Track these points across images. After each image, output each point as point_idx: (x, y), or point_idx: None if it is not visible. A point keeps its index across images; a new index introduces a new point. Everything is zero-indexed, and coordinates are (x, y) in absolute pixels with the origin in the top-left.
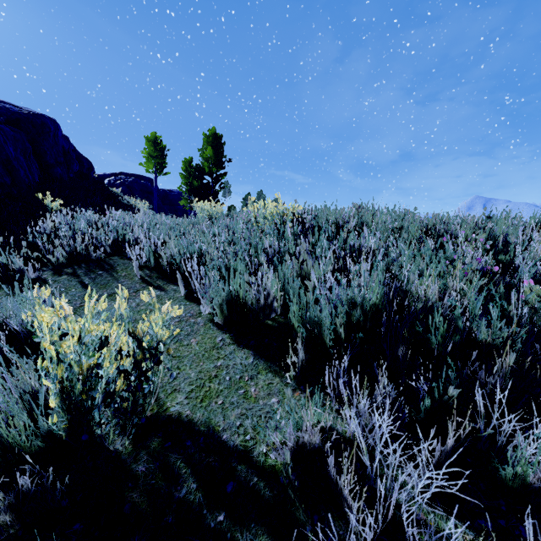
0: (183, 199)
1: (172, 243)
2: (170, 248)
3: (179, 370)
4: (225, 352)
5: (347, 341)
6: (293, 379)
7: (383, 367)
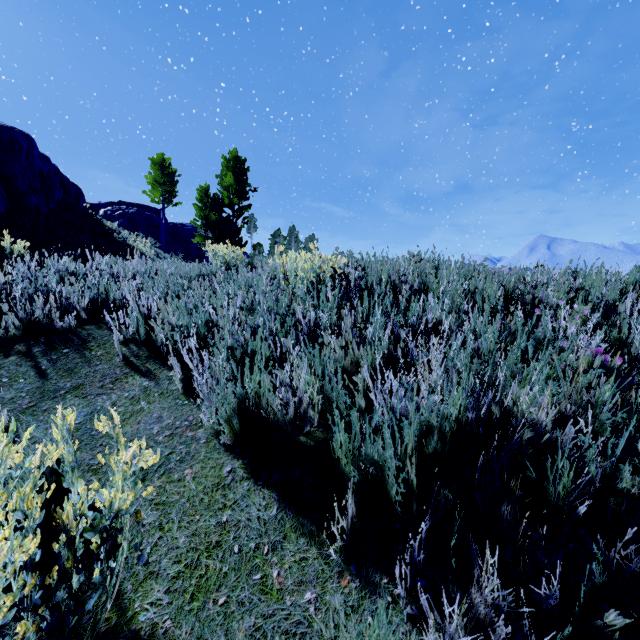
0: (198, 236)
1: (170, 310)
2: (165, 317)
3: (162, 531)
4: (234, 496)
5: (416, 473)
6: (339, 551)
7: (489, 562)
